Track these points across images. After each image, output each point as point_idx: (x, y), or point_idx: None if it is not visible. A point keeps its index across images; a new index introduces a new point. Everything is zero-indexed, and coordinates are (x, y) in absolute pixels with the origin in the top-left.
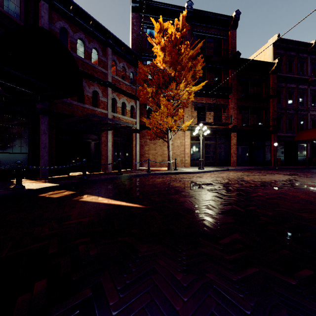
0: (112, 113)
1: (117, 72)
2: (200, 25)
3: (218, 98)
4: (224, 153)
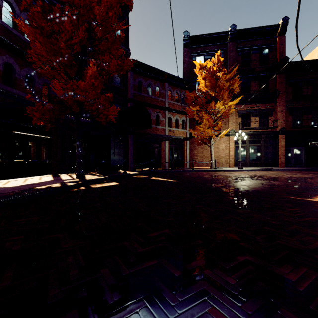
0: (168, 128)
1: (172, 98)
2: (244, 41)
3: (264, 103)
4: (271, 155)
